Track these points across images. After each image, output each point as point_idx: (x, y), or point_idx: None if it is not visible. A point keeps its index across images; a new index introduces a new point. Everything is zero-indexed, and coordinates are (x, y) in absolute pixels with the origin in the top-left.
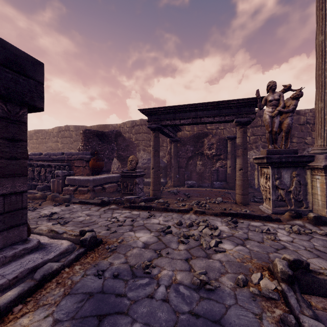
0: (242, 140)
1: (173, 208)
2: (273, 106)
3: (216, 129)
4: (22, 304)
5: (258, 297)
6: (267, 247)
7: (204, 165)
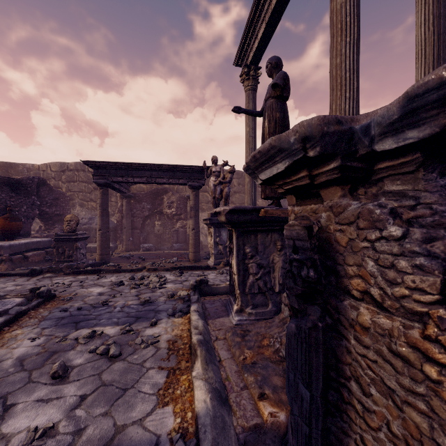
0: (195, 202)
1: (126, 269)
2: (216, 176)
3: (178, 185)
4: (8, 327)
5: (178, 300)
6: None
7: (163, 226)
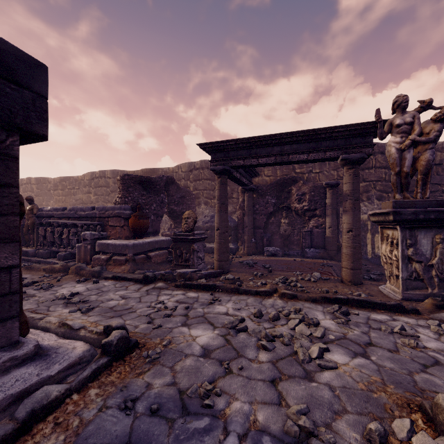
0: (352, 186)
1: (248, 289)
2: (402, 133)
3: (308, 173)
4: None
5: None
6: (406, 360)
7: (291, 225)
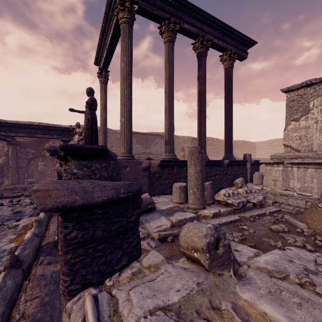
0: None
1: (7, 196)
2: (79, 135)
3: None
4: None
5: None
6: None
7: (46, 165)
